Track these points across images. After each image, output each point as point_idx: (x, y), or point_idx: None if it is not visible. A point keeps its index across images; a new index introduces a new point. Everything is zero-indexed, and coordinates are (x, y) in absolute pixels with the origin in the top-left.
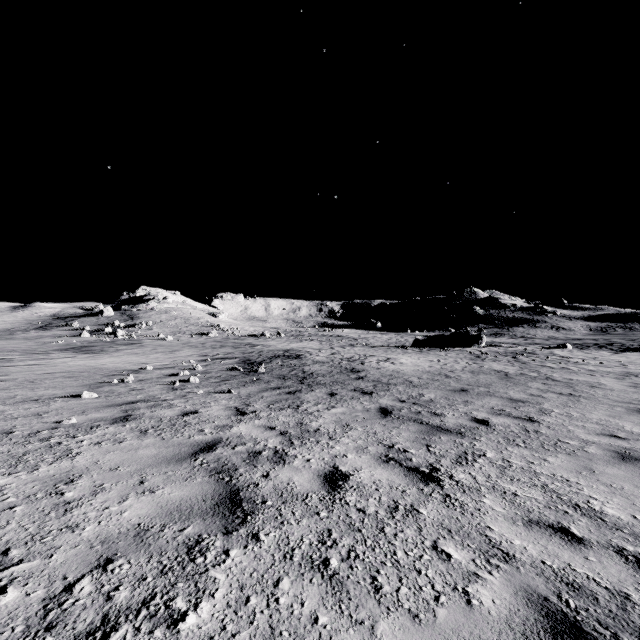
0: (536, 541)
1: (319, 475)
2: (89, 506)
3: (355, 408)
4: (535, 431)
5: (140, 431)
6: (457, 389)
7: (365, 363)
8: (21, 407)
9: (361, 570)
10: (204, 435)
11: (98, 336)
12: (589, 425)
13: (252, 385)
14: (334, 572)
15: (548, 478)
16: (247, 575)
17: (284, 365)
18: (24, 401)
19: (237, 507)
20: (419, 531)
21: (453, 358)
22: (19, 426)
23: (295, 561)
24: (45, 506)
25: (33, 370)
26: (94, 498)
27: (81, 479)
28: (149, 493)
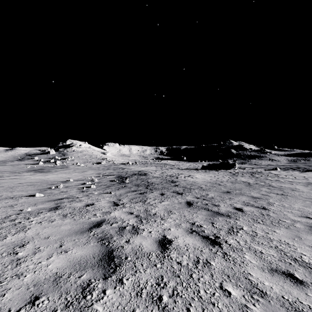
0: (277, 283)
1: (156, 241)
2: (30, 261)
3: (174, 202)
4: (267, 214)
5: (63, 215)
6: (225, 191)
7: (178, 177)
8: (3, 202)
9: (180, 303)
10: (96, 217)
11: (47, 164)
12: (294, 211)
13: (122, 189)
14: (165, 305)
15: (277, 242)
16: (115, 307)
17: (138, 179)
18: (6, 198)
19: (111, 261)
20: (211, 276)
21: (222, 175)
22: (0, 212)
23: (143, 297)
24: (6, 261)
25: (13, 181)
26: (34, 256)
27: (28, 244)
28: (64, 253)
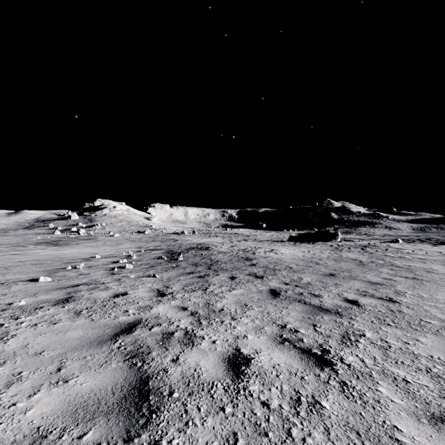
0: None
1: (223, 359)
2: None
3: (251, 290)
4: (398, 311)
5: (75, 312)
6: (327, 274)
7: (256, 253)
8: None
9: None
10: (127, 316)
11: (66, 233)
12: (440, 305)
13: (172, 270)
14: None
15: (428, 360)
16: None
17: (197, 255)
18: None
19: (144, 401)
20: (327, 434)
21: (319, 249)
22: None
23: None
24: None
25: (11, 259)
26: (6, 391)
27: (3, 366)
28: (62, 383)
